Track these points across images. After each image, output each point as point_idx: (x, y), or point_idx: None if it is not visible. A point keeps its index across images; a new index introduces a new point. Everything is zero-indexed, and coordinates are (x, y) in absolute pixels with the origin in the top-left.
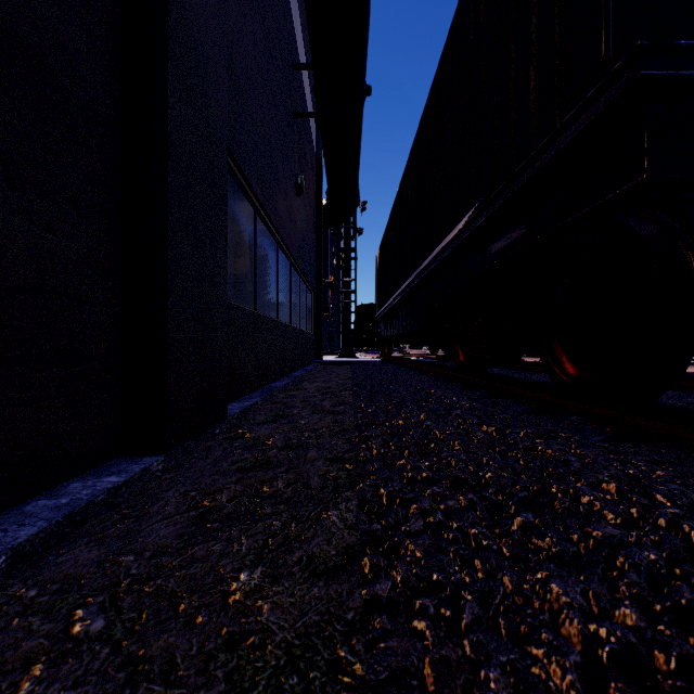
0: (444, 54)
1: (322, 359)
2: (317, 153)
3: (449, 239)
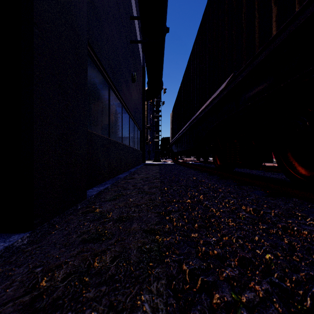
0: (208, 1)
1: (145, 162)
2: (142, 64)
3: (214, 96)
